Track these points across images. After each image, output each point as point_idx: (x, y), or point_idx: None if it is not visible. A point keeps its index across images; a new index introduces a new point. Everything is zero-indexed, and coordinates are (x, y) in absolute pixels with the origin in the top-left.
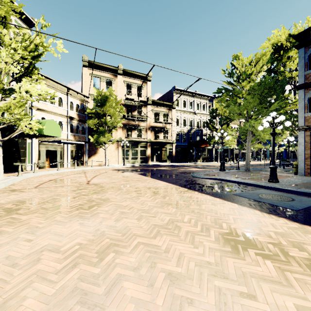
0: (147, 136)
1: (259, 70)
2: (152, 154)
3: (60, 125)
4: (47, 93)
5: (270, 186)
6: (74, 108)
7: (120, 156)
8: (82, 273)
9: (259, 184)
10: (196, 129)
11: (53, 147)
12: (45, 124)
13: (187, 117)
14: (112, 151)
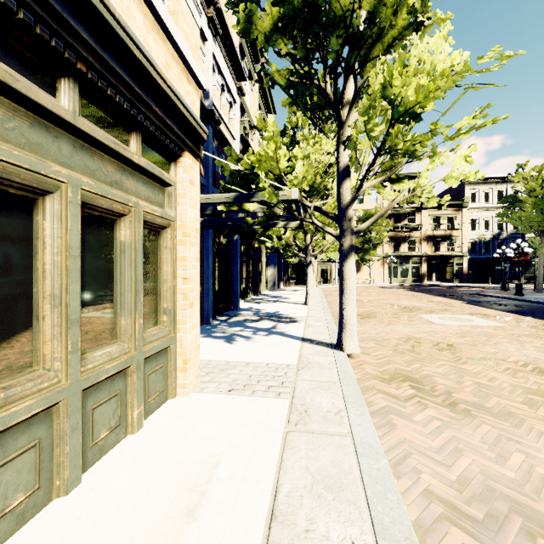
0: (421, 249)
1: (541, 185)
2: (429, 272)
3: None
4: None
5: (501, 296)
6: None
7: (386, 274)
8: (379, 300)
9: (496, 296)
10: (512, 232)
11: (325, 266)
12: None
13: (492, 216)
14: (376, 269)
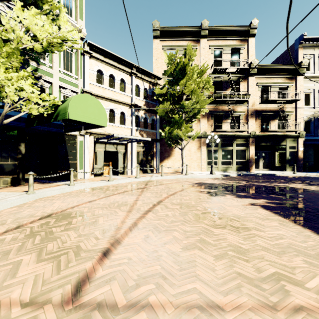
0: (248, 127)
1: None
2: (256, 157)
3: (123, 117)
4: (74, 41)
5: None
6: (141, 93)
7: (204, 160)
8: None
9: None
10: None
11: (113, 148)
12: (71, 99)
13: None
14: (191, 153)
